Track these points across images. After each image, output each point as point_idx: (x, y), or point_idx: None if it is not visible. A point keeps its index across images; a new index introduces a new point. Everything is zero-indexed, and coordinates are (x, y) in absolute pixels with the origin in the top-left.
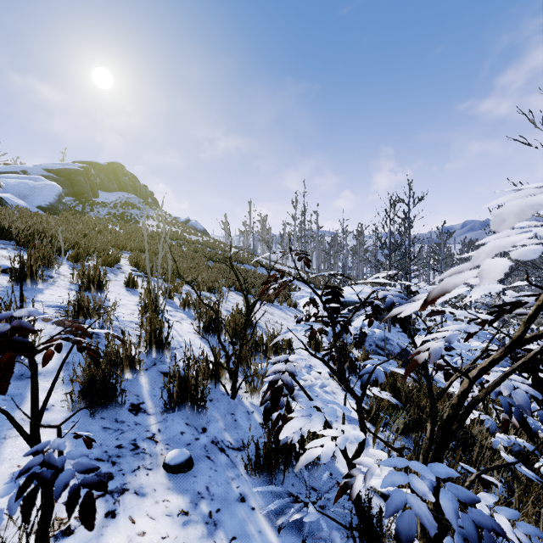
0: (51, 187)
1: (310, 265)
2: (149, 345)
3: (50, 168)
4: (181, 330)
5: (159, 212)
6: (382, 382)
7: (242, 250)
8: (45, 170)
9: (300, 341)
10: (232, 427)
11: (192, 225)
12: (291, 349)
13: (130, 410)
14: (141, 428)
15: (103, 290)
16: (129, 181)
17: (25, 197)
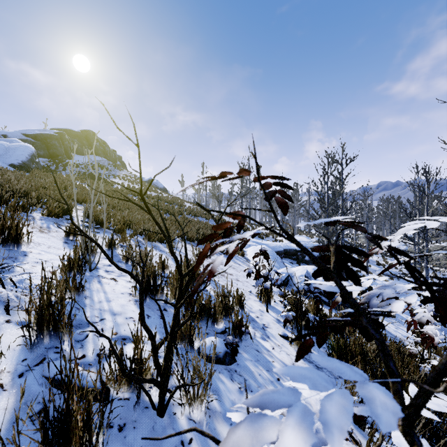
0: (24, 147)
1: (287, 208)
2: (37, 330)
3: (28, 133)
4: (112, 291)
5: (125, 173)
6: None
7: (196, 205)
8: (23, 135)
9: None
10: None
11: (154, 184)
12: (242, 307)
13: None
14: None
15: (20, 244)
16: (100, 147)
17: None
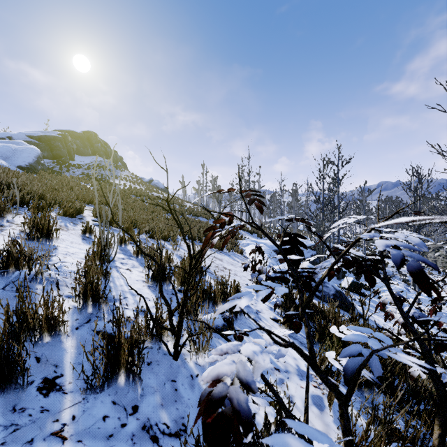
0: (31, 149)
1: (262, 210)
2: (84, 299)
3: (32, 135)
4: (129, 278)
5: (126, 173)
6: (378, 374)
7: (196, 205)
8: (28, 137)
9: (263, 330)
10: (171, 400)
11: (154, 184)
12: None
13: (39, 388)
14: (47, 418)
15: (52, 239)
16: (101, 147)
17: (7, 158)
